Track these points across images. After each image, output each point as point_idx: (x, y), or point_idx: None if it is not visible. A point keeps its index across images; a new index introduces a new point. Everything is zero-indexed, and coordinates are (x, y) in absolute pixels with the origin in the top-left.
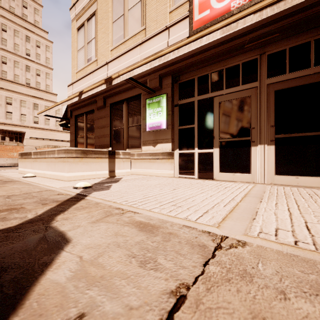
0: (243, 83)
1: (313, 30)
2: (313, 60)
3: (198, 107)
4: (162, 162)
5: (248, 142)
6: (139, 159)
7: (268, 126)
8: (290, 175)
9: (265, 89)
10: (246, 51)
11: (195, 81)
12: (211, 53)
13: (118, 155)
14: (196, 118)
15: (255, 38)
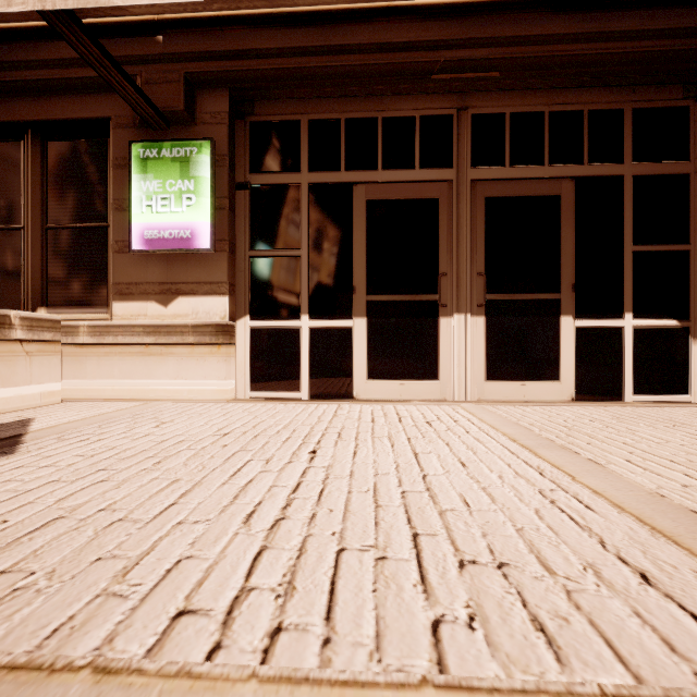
0: (423, 164)
1: (548, 92)
2: (548, 151)
3: (312, 202)
4: (194, 354)
5: (434, 306)
6: (99, 345)
7: (473, 274)
8: (512, 380)
9: (467, 189)
10: (430, 92)
11: (303, 129)
12: (355, 62)
13: (4, 328)
14: (304, 232)
15: (455, 65)
